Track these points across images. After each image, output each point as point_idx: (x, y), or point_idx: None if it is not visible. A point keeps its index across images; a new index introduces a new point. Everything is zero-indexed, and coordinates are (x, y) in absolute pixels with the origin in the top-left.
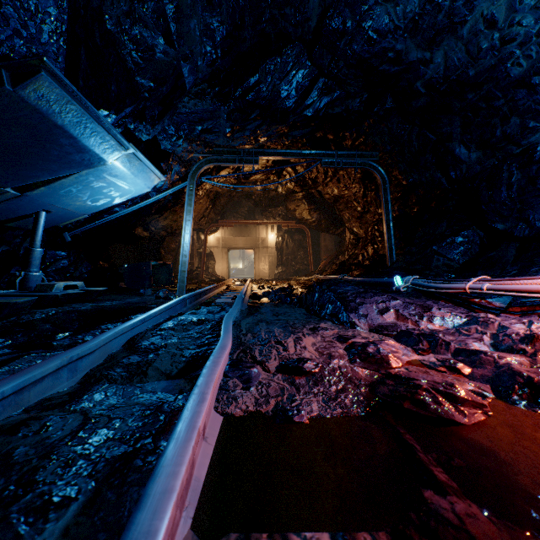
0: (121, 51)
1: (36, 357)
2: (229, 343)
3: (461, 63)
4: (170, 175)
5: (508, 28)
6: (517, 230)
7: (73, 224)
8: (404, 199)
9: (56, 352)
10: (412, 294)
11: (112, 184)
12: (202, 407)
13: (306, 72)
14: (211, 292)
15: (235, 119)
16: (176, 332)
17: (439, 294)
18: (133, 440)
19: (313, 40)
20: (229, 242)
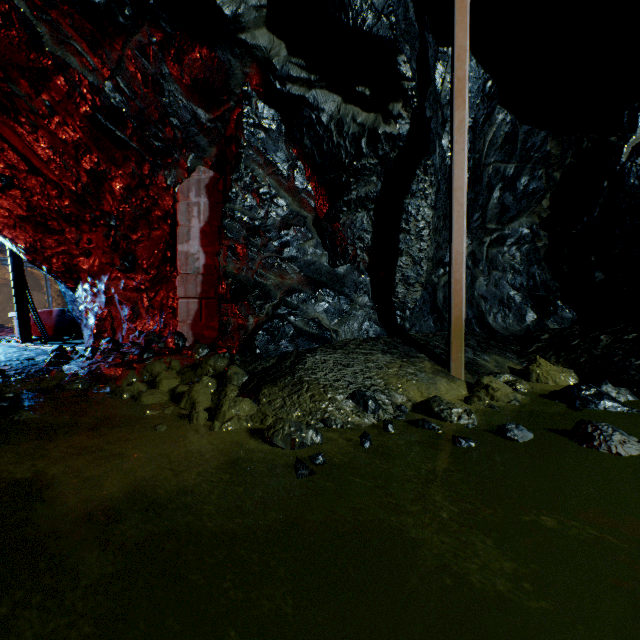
0: None
1: None
2: None
3: None
4: None
5: None
6: None
7: None
8: None
9: None
10: None
11: None
12: None
13: None
14: None
15: None
16: None
17: None
18: None
19: None
20: None
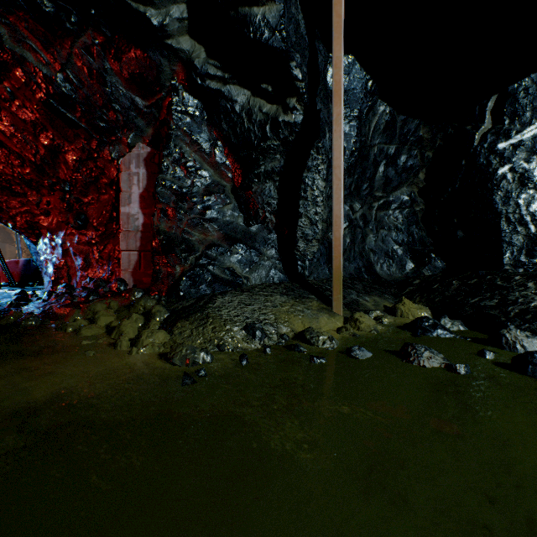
0: None
1: None
2: None
3: None
4: None
5: None
6: None
7: None
8: None
9: None
10: None
11: None
12: None
13: None
14: None
15: None
16: None
17: None
18: None
19: None
20: None
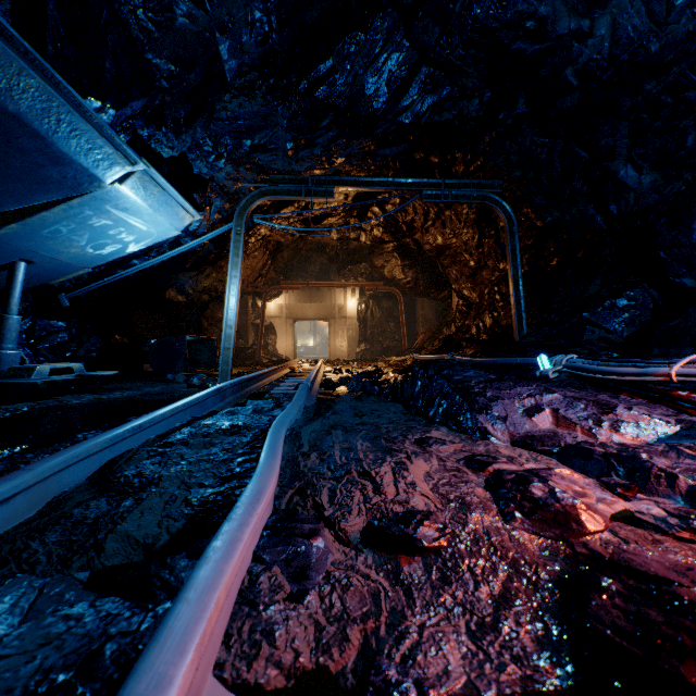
0: (119, 8)
1: None
2: (269, 484)
3: (639, 34)
4: (209, 212)
5: None
6: None
7: (73, 282)
8: (538, 248)
9: None
10: (569, 382)
11: (121, 222)
12: None
13: (403, 57)
14: (266, 378)
15: (299, 127)
16: (191, 450)
17: (615, 384)
18: None
19: (413, 5)
20: (295, 311)
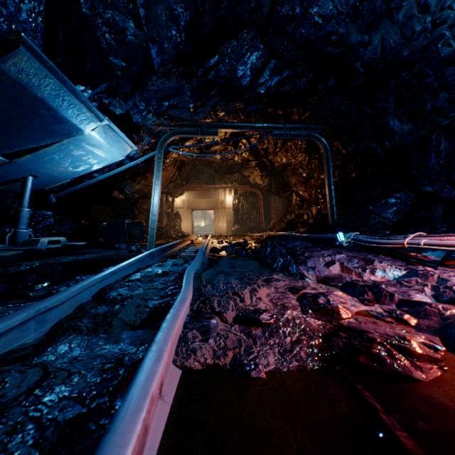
0: (95, 33)
1: (10, 308)
2: (189, 295)
3: (397, 45)
4: (142, 145)
5: (439, 12)
6: (445, 192)
7: (58, 187)
8: (344, 166)
9: (31, 302)
10: (353, 248)
11: (90, 152)
12: (158, 368)
13: (259, 55)
14: (177, 246)
15: (198, 95)
16: (143, 284)
17: (378, 249)
18: (89, 399)
19: (265, 25)
20: (193, 204)
